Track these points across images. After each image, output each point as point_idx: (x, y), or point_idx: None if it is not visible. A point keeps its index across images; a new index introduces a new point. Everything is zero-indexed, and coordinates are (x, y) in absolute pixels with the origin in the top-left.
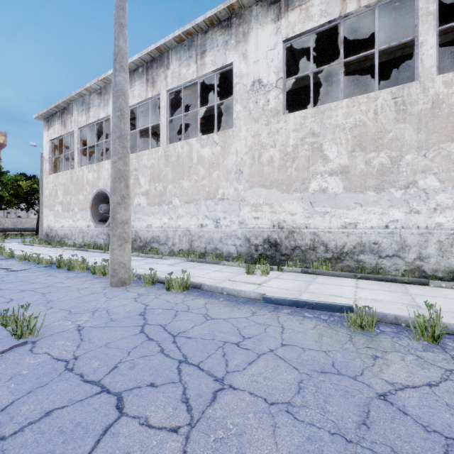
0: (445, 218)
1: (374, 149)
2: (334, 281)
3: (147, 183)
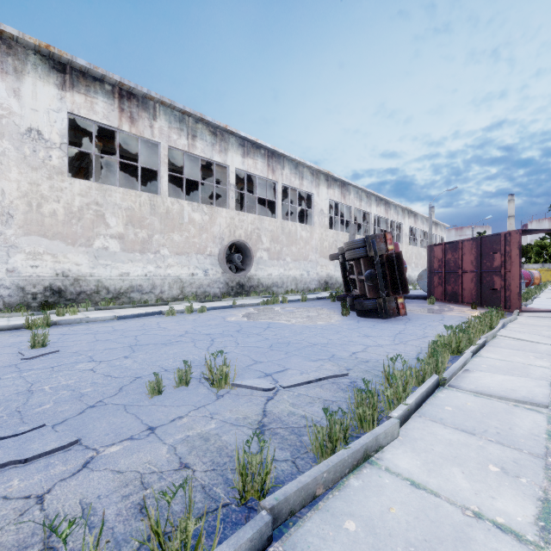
0: (172, 271)
1: (139, 227)
2: (127, 310)
3: None
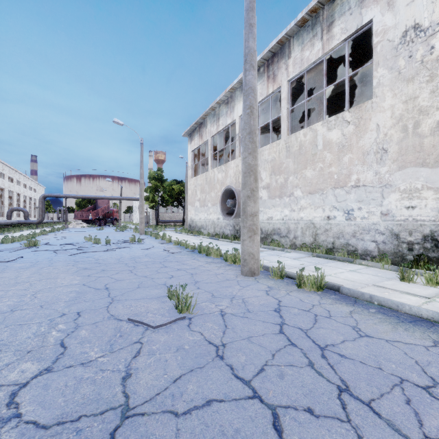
0: None
1: None
2: None
3: (268, 177)
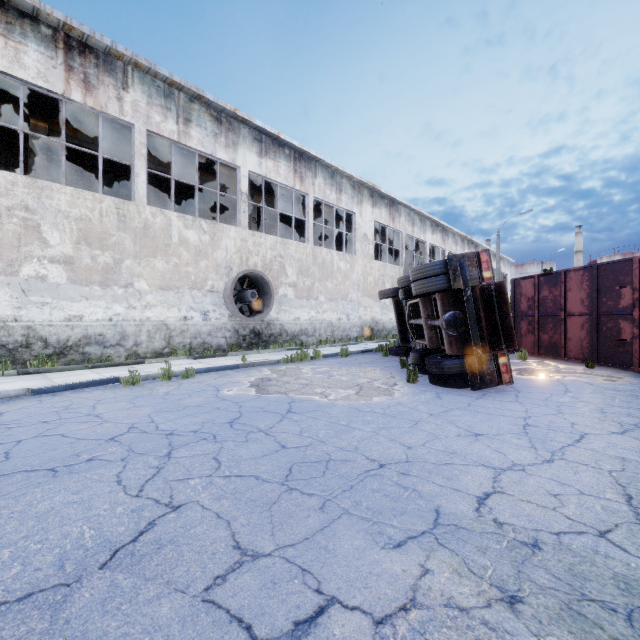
0: (152, 313)
1: (100, 247)
2: (71, 374)
3: None
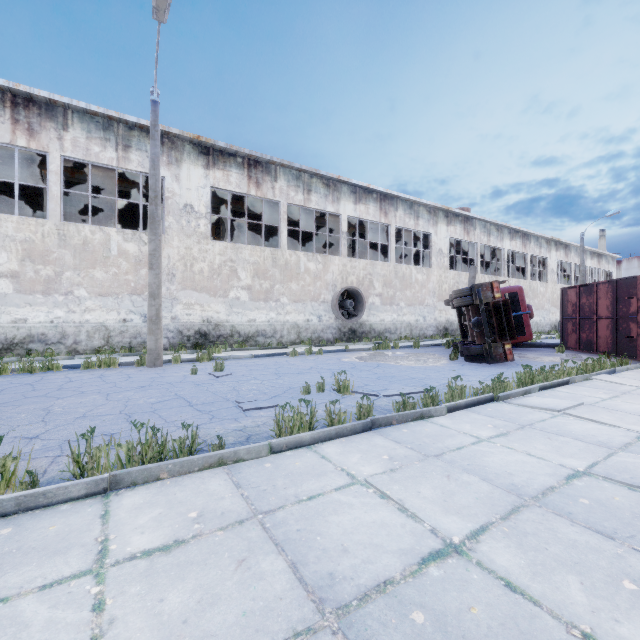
0: (290, 317)
1: (263, 278)
2: (256, 351)
3: (16, 262)
